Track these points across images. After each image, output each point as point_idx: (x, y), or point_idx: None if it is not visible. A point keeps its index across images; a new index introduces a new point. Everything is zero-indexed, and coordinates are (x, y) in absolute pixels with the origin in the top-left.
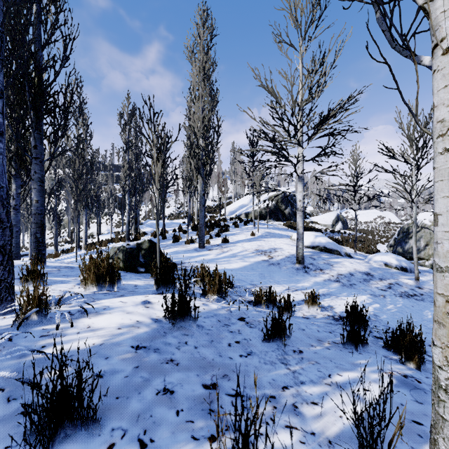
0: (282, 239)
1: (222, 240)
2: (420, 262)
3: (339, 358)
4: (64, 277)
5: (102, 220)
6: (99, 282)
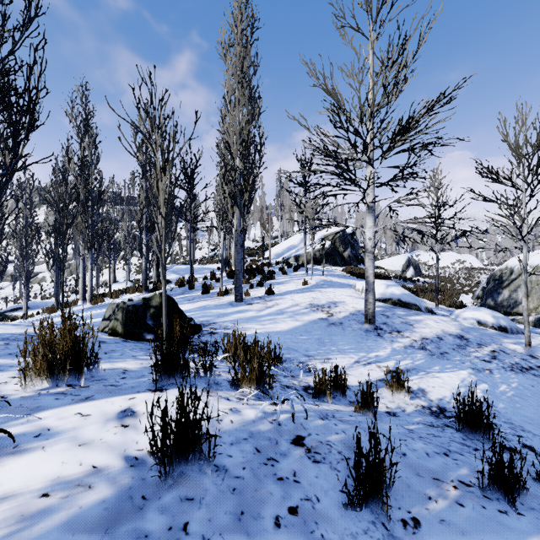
0: (343, 289)
1: (266, 292)
2: (518, 318)
3: (491, 537)
4: (8, 358)
5: (119, 265)
6: (53, 371)
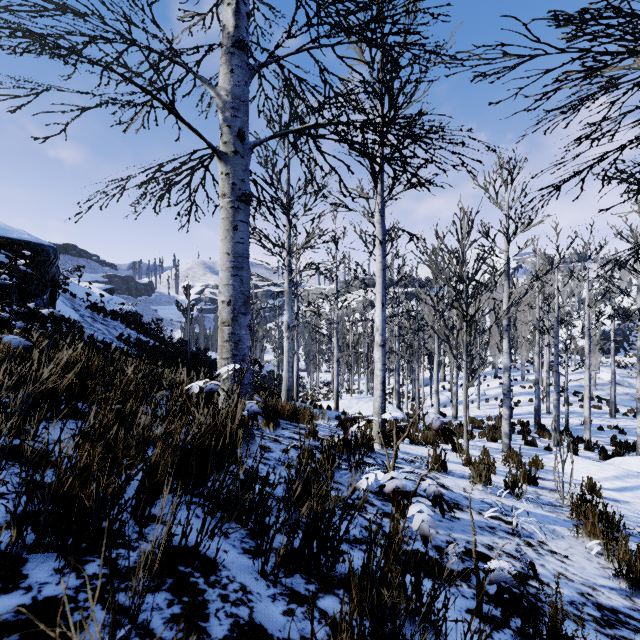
0: None
1: None
2: None
3: None
4: None
5: None
6: None
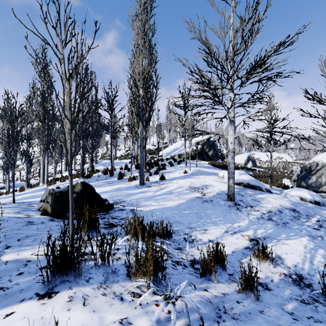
0: (210, 176)
1: (160, 178)
2: (322, 194)
3: None
4: None
5: None
6: None
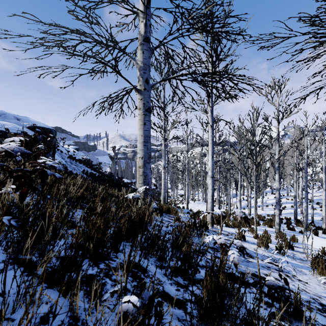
0: None
1: None
2: None
3: None
4: None
5: None
6: None
